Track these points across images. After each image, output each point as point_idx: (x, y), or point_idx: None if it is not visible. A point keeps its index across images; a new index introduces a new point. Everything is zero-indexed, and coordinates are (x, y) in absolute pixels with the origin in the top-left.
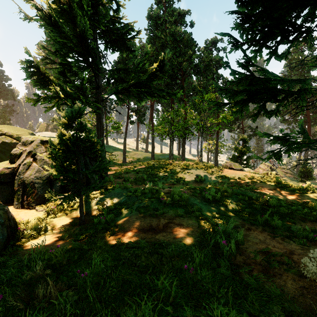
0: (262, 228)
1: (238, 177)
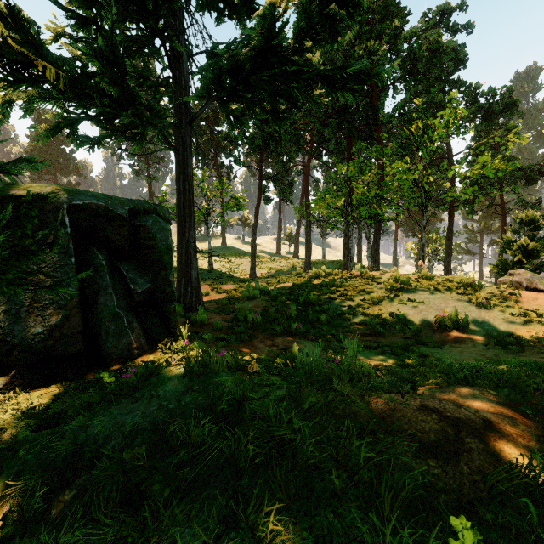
0: None
1: None
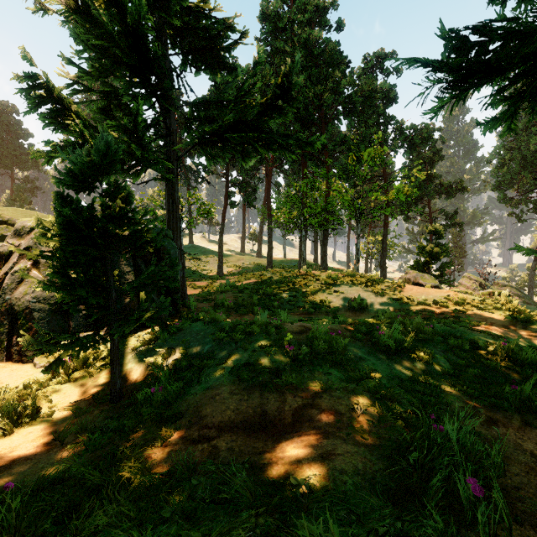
0: (519, 417)
1: (434, 300)
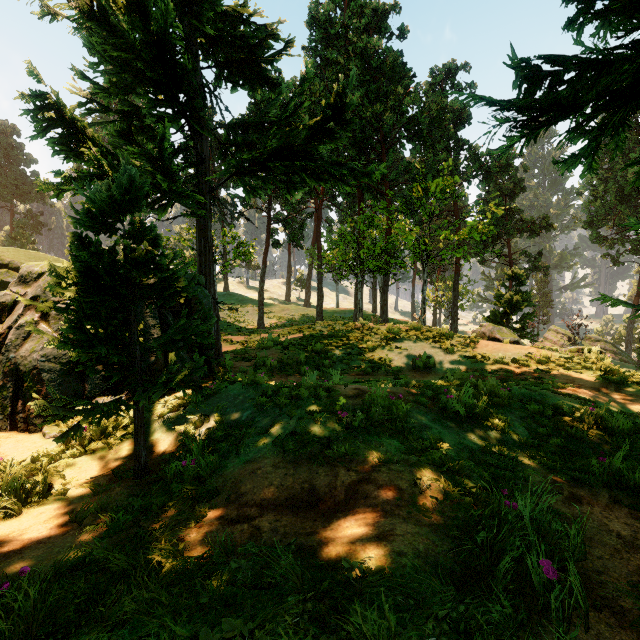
0: (607, 493)
1: (513, 358)
